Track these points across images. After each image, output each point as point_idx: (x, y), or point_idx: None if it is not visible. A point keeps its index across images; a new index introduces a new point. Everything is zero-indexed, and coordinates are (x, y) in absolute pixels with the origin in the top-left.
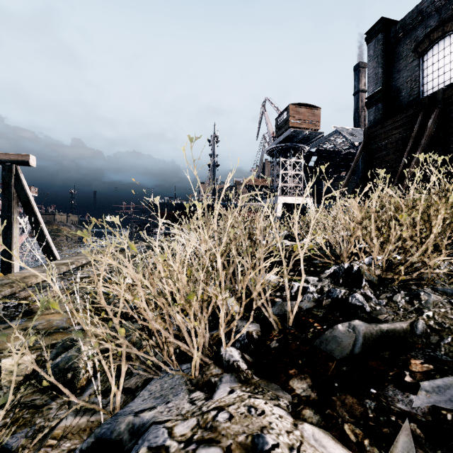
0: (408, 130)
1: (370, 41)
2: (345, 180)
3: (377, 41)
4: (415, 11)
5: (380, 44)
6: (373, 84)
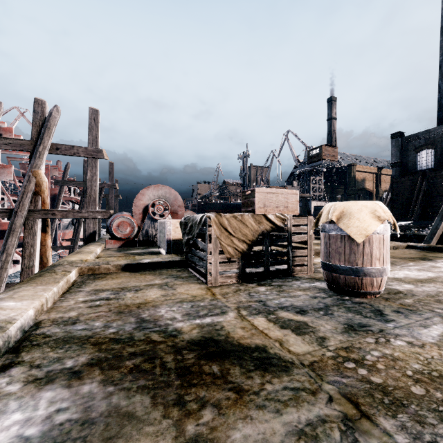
0: (413, 182)
1: (393, 138)
2: (385, 200)
3: (397, 140)
4: (415, 135)
5: (398, 142)
6: (394, 158)
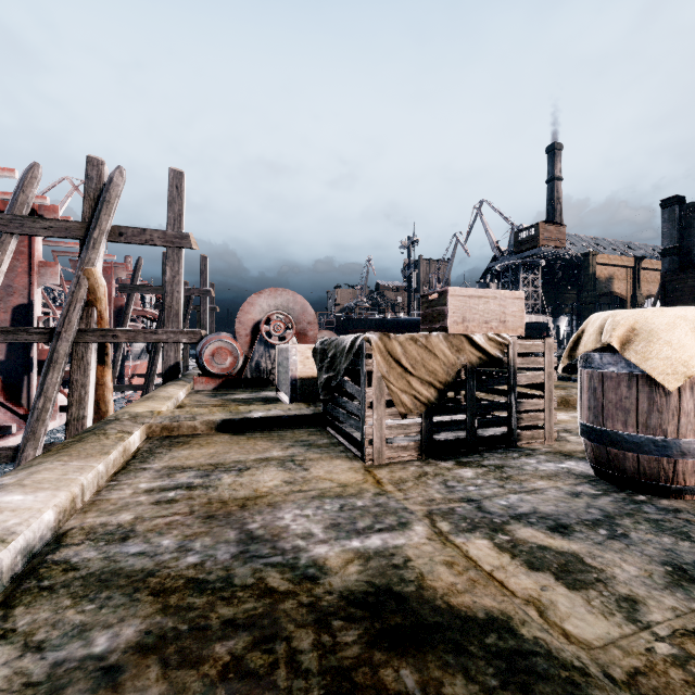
0: None
1: (665, 208)
2: None
3: (672, 210)
4: None
5: (675, 214)
6: (667, 240)
